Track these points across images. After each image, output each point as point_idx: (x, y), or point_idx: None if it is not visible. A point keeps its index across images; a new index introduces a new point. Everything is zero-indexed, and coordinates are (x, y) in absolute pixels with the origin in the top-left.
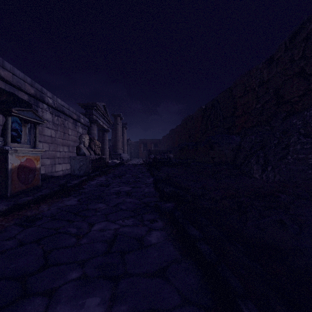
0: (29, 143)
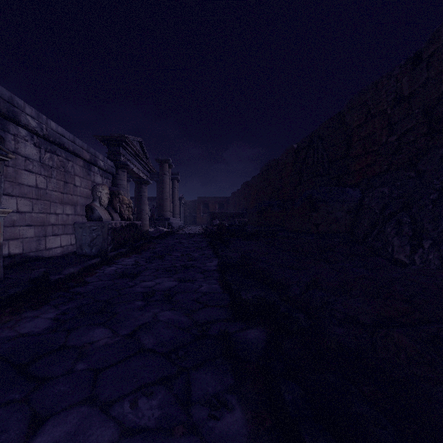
0: None
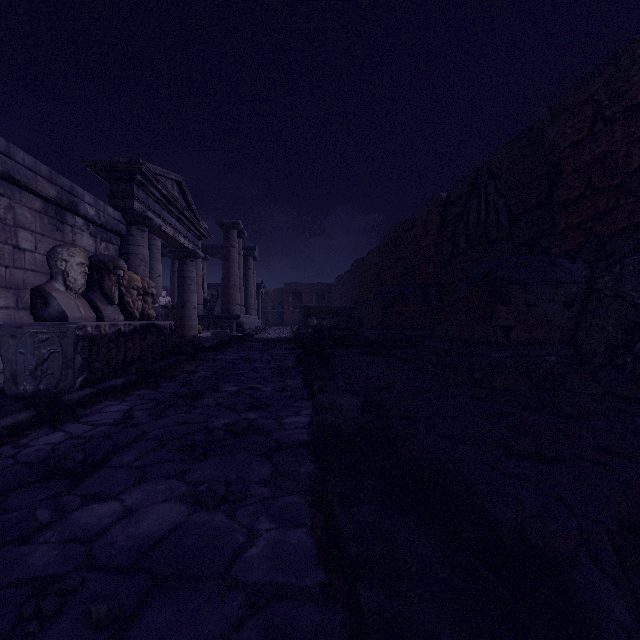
0: None
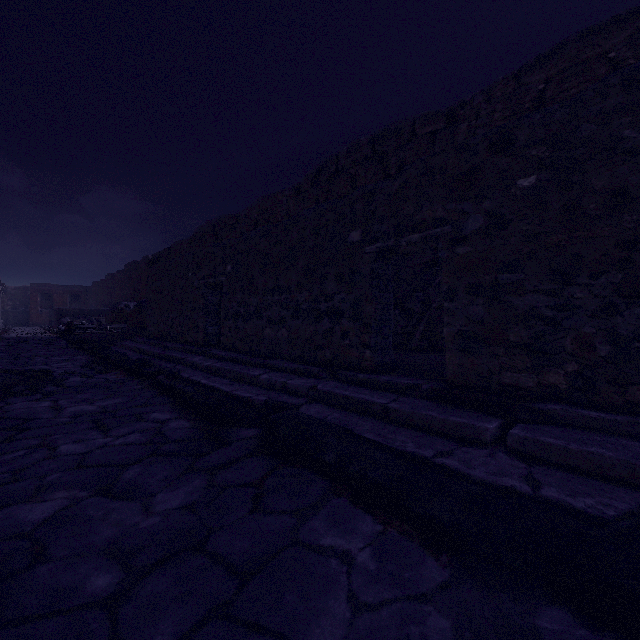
0: None
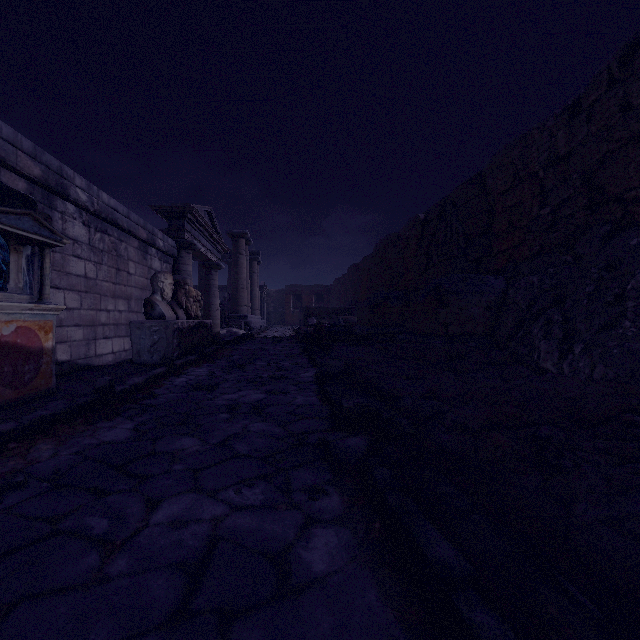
0: (30, 291)
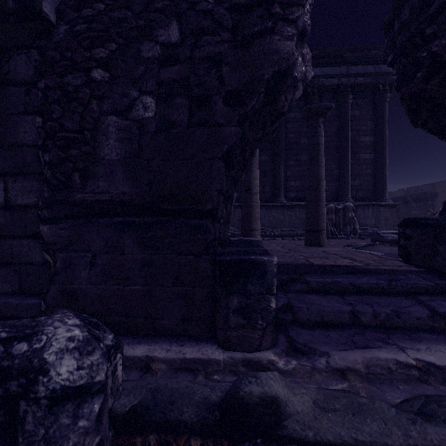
0: None
